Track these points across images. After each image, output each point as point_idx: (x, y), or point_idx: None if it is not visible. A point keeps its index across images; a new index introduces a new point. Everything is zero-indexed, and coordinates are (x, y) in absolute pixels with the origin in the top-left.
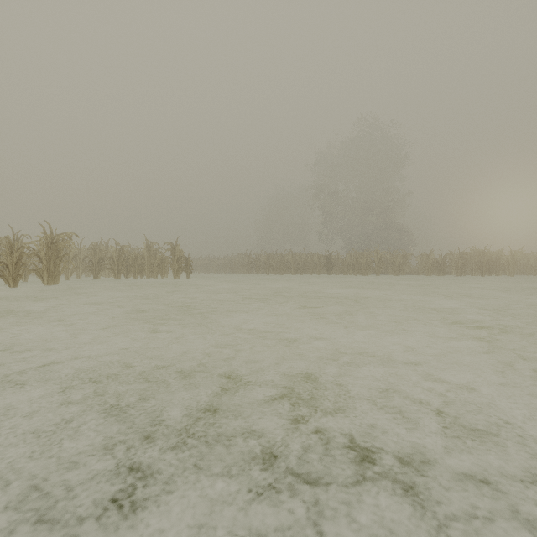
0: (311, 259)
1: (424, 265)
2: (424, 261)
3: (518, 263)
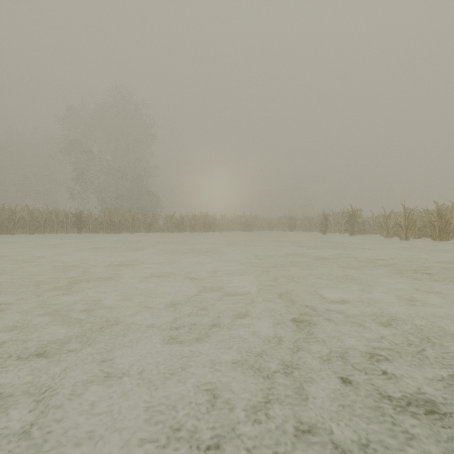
0: (57, 217)
1: (169, 224)
2: (169, 221)
3: (224, 224)
